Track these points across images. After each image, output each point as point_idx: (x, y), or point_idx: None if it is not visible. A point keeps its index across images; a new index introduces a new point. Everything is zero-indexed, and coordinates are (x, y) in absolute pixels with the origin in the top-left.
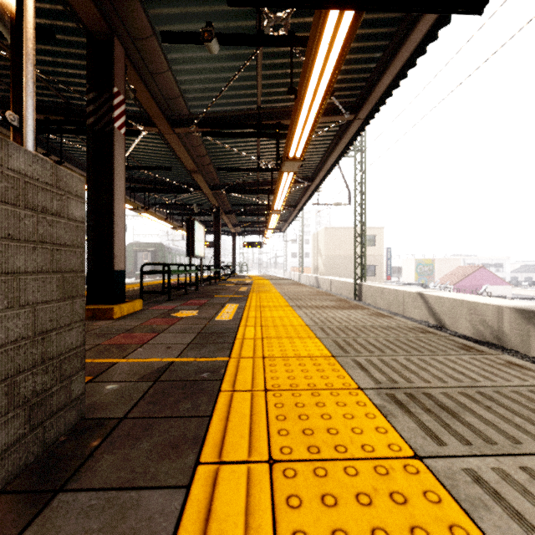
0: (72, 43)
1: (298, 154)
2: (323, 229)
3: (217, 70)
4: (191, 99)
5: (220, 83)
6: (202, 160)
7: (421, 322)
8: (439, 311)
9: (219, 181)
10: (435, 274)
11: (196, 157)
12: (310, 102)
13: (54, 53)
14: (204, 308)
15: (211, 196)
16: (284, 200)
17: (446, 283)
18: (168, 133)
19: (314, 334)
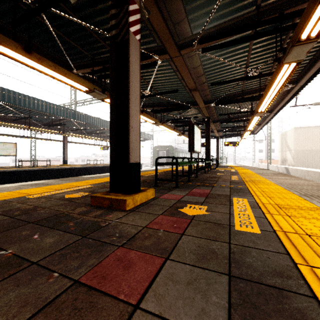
0: None
1: (315, 30)
2: (293, 129)
3: None
4: (193, 19)
5: None
6: (199, 79)
7: None
8: None
9: (210, 97)
10: None
11: (195, 78)
12: None
13: (101, 11)
14: (211, 202)
15: (204, 109)
16: (272, 100)
17: None
18: (175, 56)
19: None
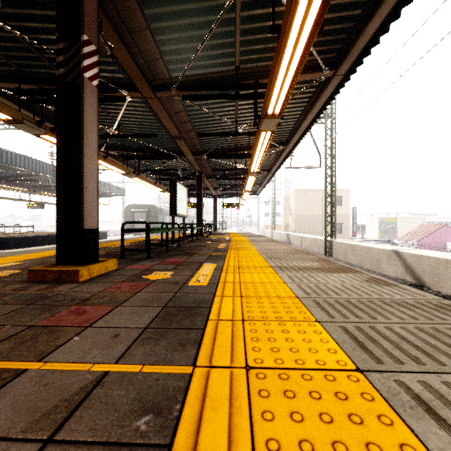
0: (52, 4)
1: (277, 109)
2: (294, 191)
3: (195, 26)
4: (170, 61)
5: (198, 41)
6: (184, 126)
7: (398, 279)
8: (418, 269)
9: (200, 147)
10: (397, 232)
11: (178, 124)
12: (295, 41)
13: (39, 18)
14: (180, 269)
15: (193, 161)
16: (261, 162)
17: (413, 240)
18: (150, 97)
19: (312, 314)
